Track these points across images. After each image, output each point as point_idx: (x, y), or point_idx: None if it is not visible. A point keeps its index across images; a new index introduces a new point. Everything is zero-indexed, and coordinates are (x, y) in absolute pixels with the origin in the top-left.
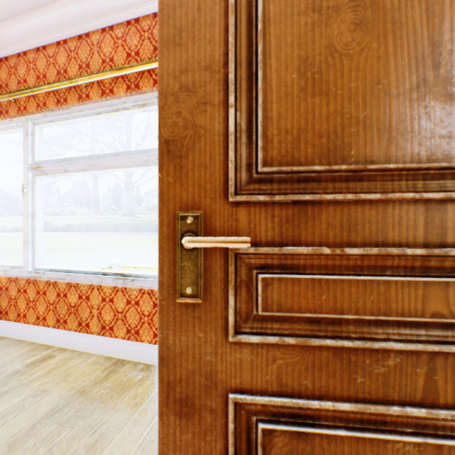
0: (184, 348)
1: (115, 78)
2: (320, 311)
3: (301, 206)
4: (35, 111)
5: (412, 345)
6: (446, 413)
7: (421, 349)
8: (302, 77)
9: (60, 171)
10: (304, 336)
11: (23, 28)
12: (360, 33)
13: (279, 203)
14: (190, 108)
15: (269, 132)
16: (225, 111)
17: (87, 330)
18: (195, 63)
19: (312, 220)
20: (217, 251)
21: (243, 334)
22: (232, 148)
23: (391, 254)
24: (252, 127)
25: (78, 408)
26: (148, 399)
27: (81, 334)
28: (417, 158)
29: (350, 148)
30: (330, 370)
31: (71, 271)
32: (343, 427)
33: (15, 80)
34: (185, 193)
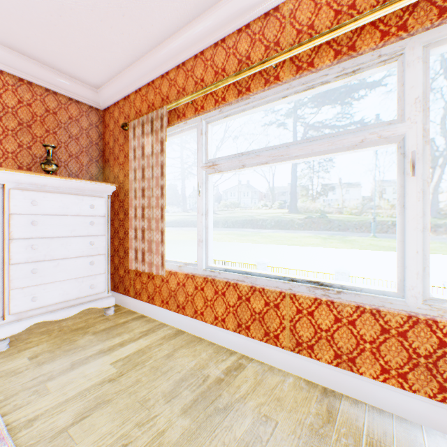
0: None
1: (315, 47)
2: None
3: None
4: (211, 109)
5: None
6: None
7: None
8: None
9: (236, 167)
10: None
11: (203, 27)
12: None
13: None
14: None
15: None
16: None
17: (275, 343)
18: None
19: None
20: None
21: None
22: None
23: None
24: None
25: None
26: None
27: (267, 345)
28: None
29: None
30: None
31: (248, 273)
32: None
33: (192, 82)
34: None
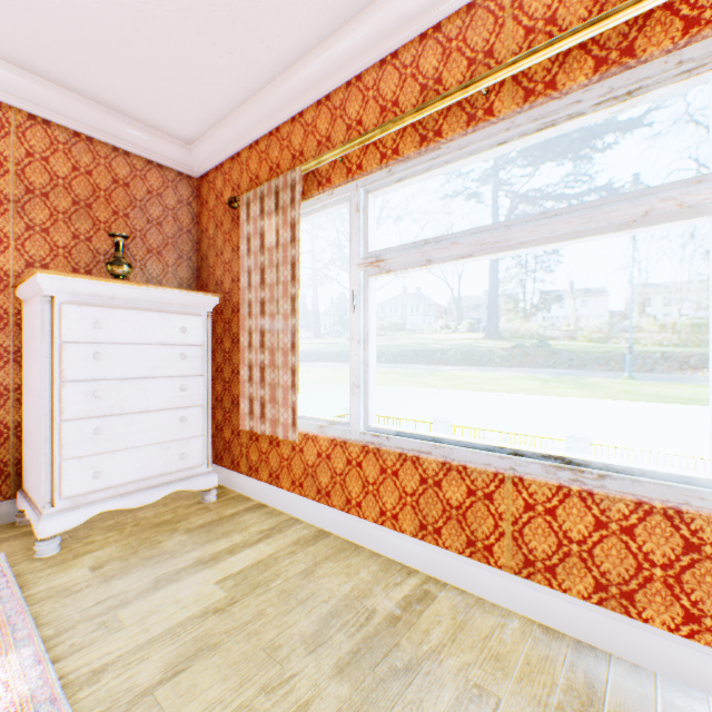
0: None
1: (559, 55)
2: None
3: None
4: (374, 169)
5: None
6: None
7: None
8: None
9: (415, 264)
10: None
11: (362, 34)
12: None
13: None
14: None
15: None
16: None
17: (486, 559)
18: None
19: None
20: None
21: None
22: None
23: None
24: None
25: None
26: None
27: (472, 562)
28: None
29: None
30: None
31: (437, 439)
32: None
33: (342, 127)
34: None
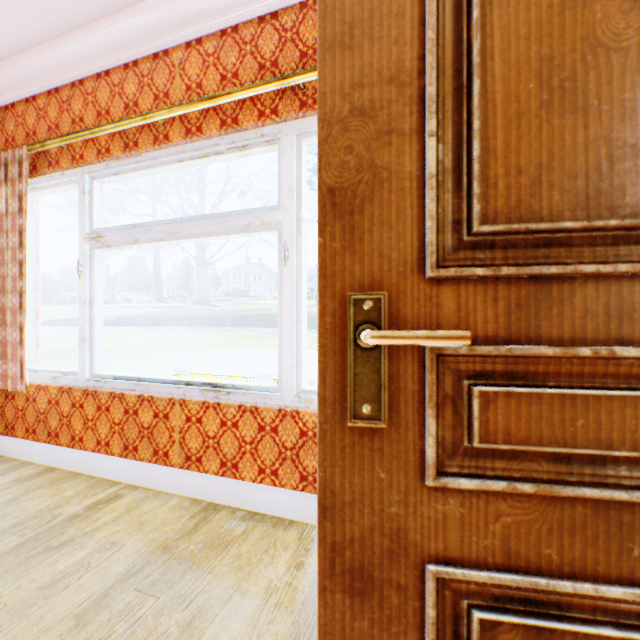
0: (357, 494)
1: (204, 111)
2: (574, 444)
3: (540, 283)
4: (94, 161)
5: None
6: None
7: None
8: (544, 87)
9: (128, 242)
10: (546, 482)
11: (79, 48)
12: (639, 14)
13: (504, 279)
14: (366, 140)
15: (491, 172)
16: (420, 142)
17: (166, 462)
18: (374, 74)
19: (558, 305)
20: (408, 351)
21: (448, 476)
22: (433, 197)
23: None
24: (461, 166)
25: (163, 570)
26: (257, 562)
27: (157, 466)
28: None
29: (623, 194)
30: (587, 534)
31: (142, 379)
32: (609, 623)
33: (69, 119)
34: (359, 265)
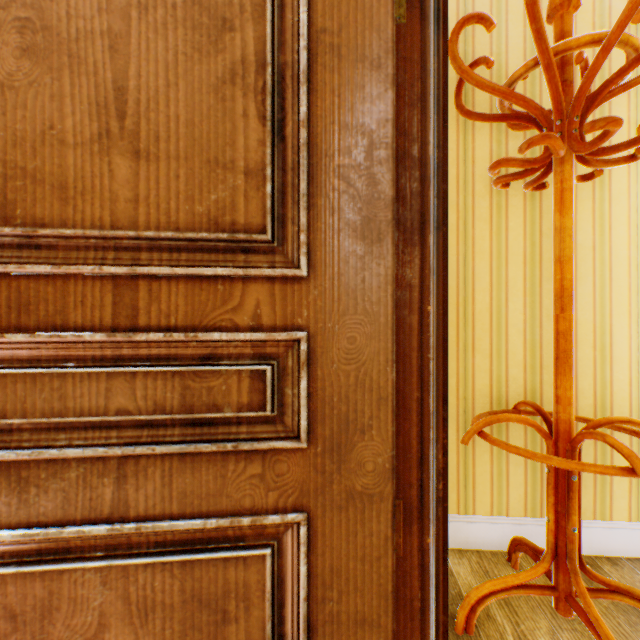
0: None
1: None
2: None
3: None
4: None
5: (93, 450)
6: (132, 526)
7: (102, 454)
8: None
9: None
10: None
11: None
12: (31, 62)
13: None
14: None
15: None
16: None
17: None
18: None
19: None
20: None
21: None
22: None
23: (67, 340)
24: None
25: None
26: None
27: None
28: (101, 224)
29: (18, 207)
30: None
31: None
32: (17, 563)
33: None
34: None
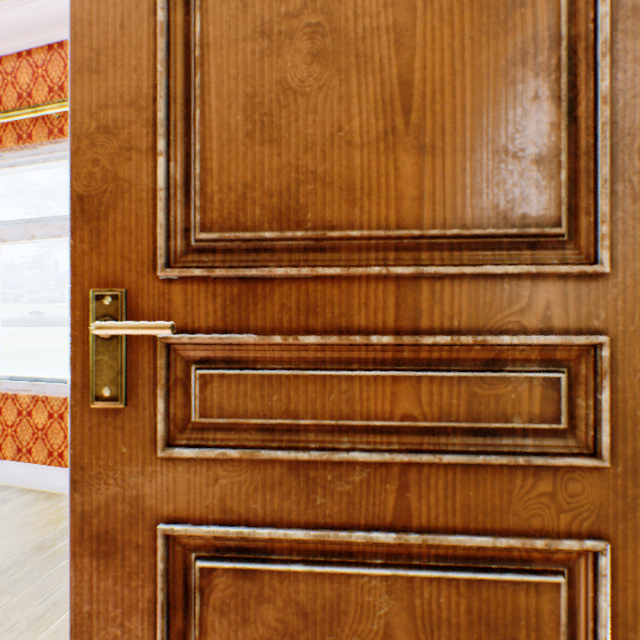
0: (103, 468)
1: None
2: (272, 416)
3: (249, 283)
4: None
5: (379, 455)
6: (417, 537)
7: (388, 460)
8: (249, 120)
9: (25, 237)
10: (254, 448)
11: None
12: (319, 66)
13: (222, 279)
14: (112, 155)
15: (209, 188)
16: (156, 160)
17: (61, 463)
18: (118, 97)
19: (263, 301)
20: (146, 341)
21: (178, 447)
22: (162, 207)
23: (354, 342)
24: (191, 181)
25: (30, 569)
26: None
27: (52, 468)
28: (386, 224)
29: (307, 211)
30: (285, 489)
31: (40, 379)
32: (302, 561)
33: None
34: (105, 265)
